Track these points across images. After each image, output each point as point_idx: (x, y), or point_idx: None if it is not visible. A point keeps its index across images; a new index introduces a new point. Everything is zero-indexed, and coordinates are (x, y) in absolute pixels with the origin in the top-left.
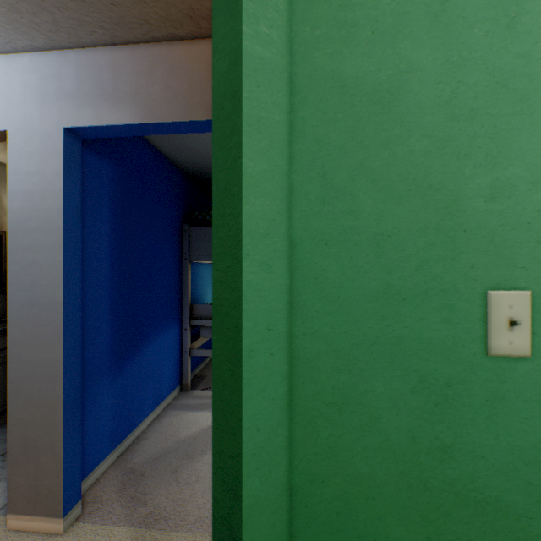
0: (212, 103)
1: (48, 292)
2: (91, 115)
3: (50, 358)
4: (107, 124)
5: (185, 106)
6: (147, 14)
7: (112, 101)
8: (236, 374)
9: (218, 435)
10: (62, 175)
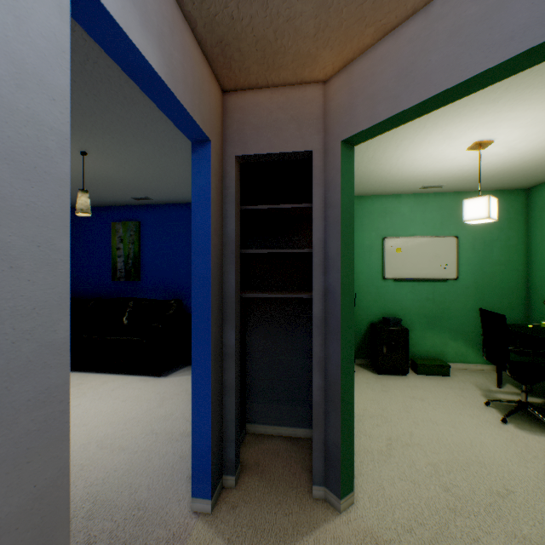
0: (341, 207)
1: (34, 327)
2: (117, 1)
3: (39, 489)
4: (136, 44)
5: (192, 100)
6: (213, 3)
7: (141, 14)
8: (351, 306)
9: (344, 334)
10: (68, 63)
